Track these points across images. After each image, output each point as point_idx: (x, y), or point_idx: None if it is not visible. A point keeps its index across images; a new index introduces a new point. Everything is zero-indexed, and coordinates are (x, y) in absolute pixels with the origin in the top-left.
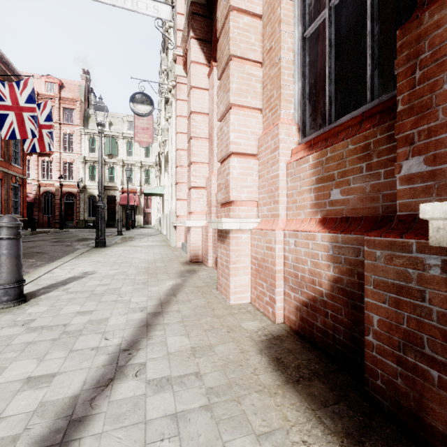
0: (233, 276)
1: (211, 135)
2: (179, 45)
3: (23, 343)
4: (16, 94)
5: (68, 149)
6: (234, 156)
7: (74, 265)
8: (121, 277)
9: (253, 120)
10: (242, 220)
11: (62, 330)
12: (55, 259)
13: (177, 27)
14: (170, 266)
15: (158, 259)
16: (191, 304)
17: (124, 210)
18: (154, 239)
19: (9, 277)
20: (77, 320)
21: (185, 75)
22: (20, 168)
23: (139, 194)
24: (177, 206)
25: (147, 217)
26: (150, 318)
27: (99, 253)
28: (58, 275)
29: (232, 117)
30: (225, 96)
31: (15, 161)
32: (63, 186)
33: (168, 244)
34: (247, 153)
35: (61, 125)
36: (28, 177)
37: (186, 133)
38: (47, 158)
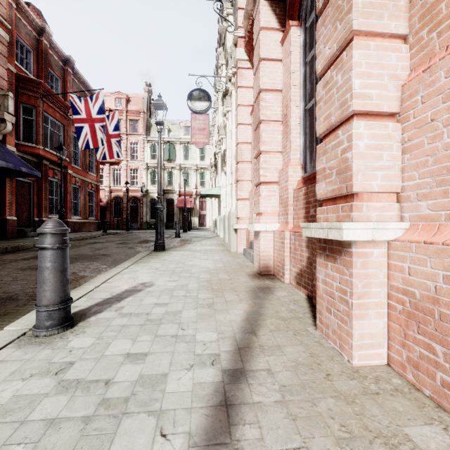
0: (358, 319)
1: (287, 115)
2: (240, 26)
3: (43, 420)
4: (90, 108)
5: (134, 157)
6: (358, 119)
7: (132, 273)
8: (181, 294)
9: (393, 55)
10: (377, 225)
11: (101, 396)
12: (117, 263)
13: (238, 6)
14: (236, 279)
15: (221, 268)
16: (285, 356)
17: (181, 212)
18: (211, 243)
19: (53, 296)
20: (124, 374)
21: (247, 58)
22: (95, 176)
23: (194, 196)
24: (237, 207)
25: (202, 219)
26: (228, 385)
27: (158, 258)
28: (115, 286)
29: (357, 53)
30: (340, 25)
31: (90, 170)
32: (129, 191)
33: (227, 248)
34: (381, 111)
35: (127, 136)
36: (102, 184)
37: (248, 123)
38: (117, 166)
